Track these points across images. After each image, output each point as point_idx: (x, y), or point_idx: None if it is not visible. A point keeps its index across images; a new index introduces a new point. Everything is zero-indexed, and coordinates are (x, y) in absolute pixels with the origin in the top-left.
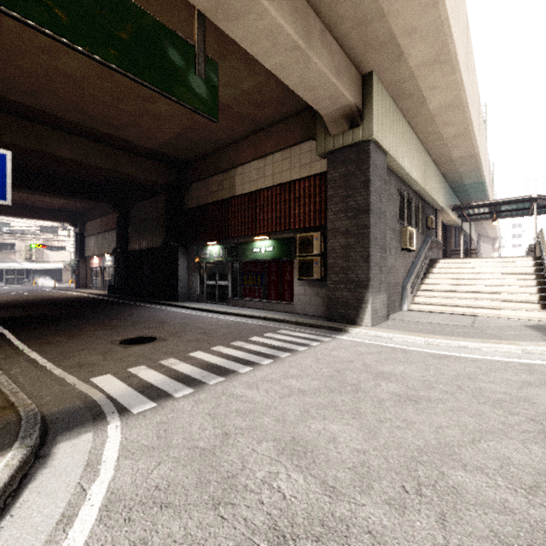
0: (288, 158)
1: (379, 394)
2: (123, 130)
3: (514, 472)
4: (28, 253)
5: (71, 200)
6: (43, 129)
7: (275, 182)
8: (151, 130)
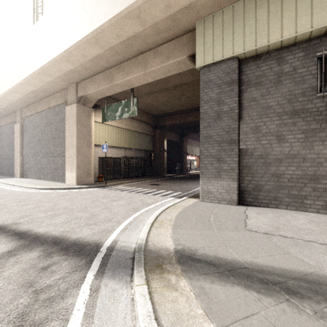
0: None
1: (100, 199)
2: (196, 104)
3: (60, 203)
4: None
5: None
6: (184, 114)
7: None
8: None
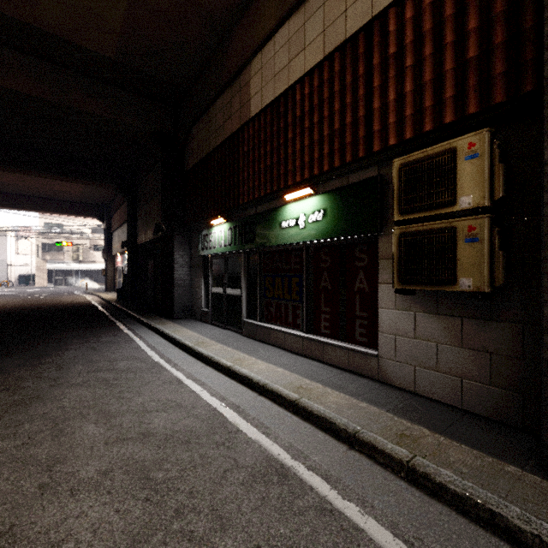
0: None
1: None
2: (36, 2)
3: None
4: (75, 254)
5: (65, 181)
6: None
7: (330, 44)
8: None
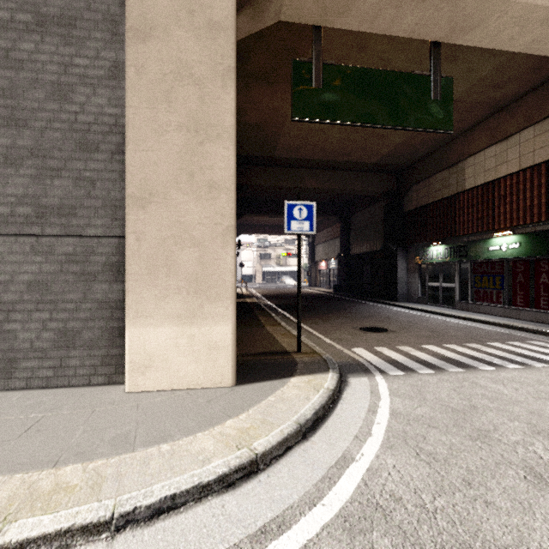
0: (545, 131)
1: None
2: (352, 155)
3: None
4: (278, 260)
5: None
6: (299, 171)
7: (524, 165)
8: (375, 148)
